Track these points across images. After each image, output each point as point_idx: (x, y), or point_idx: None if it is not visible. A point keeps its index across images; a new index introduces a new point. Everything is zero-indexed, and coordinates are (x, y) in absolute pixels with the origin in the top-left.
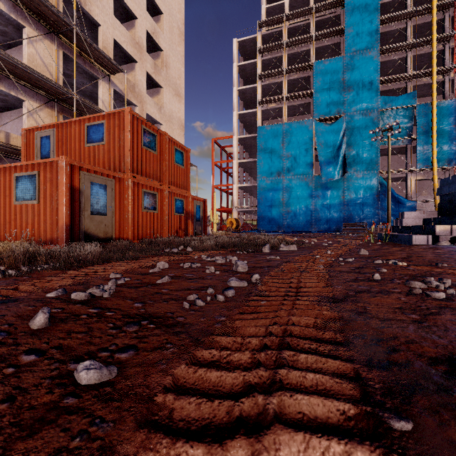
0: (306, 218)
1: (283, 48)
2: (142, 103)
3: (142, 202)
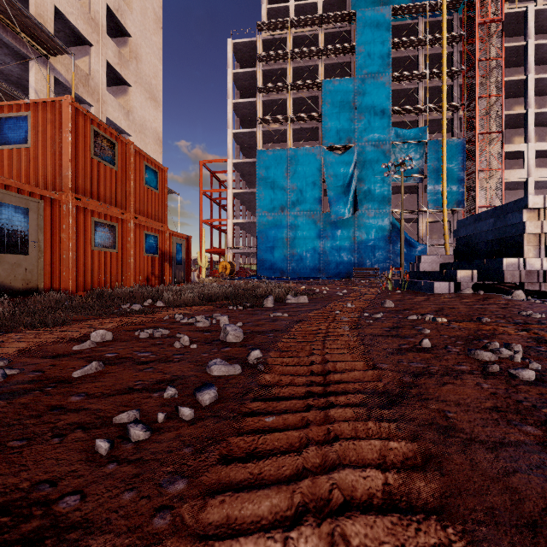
0: (313, 262)
1: (288, 59)
2: (100, 103)
3: (91, 237)
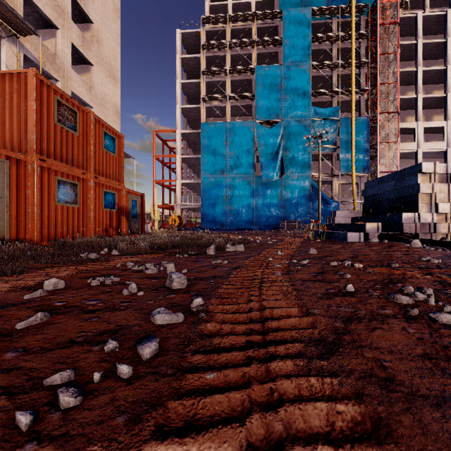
0: (248, 216)
1: (227, 47)
2: (65, 78)
3: (55, 193)
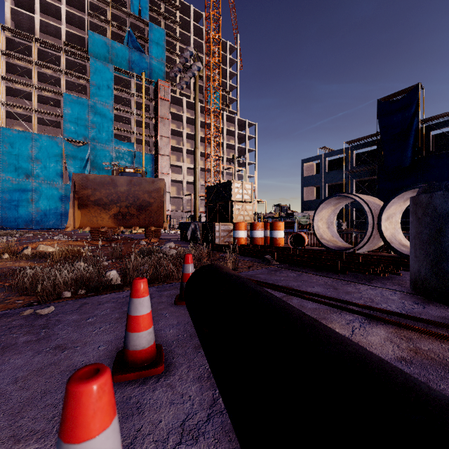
0: (56, 217)
1: (33, 64)
2: None
3: None
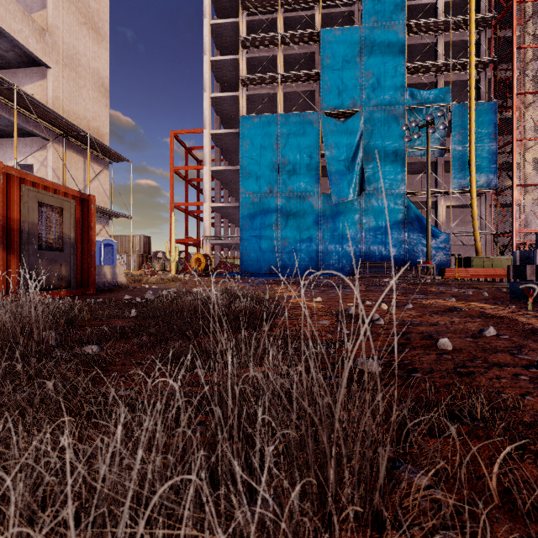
0: (309, 254)
1: (278, 6)
2: None
3: None
